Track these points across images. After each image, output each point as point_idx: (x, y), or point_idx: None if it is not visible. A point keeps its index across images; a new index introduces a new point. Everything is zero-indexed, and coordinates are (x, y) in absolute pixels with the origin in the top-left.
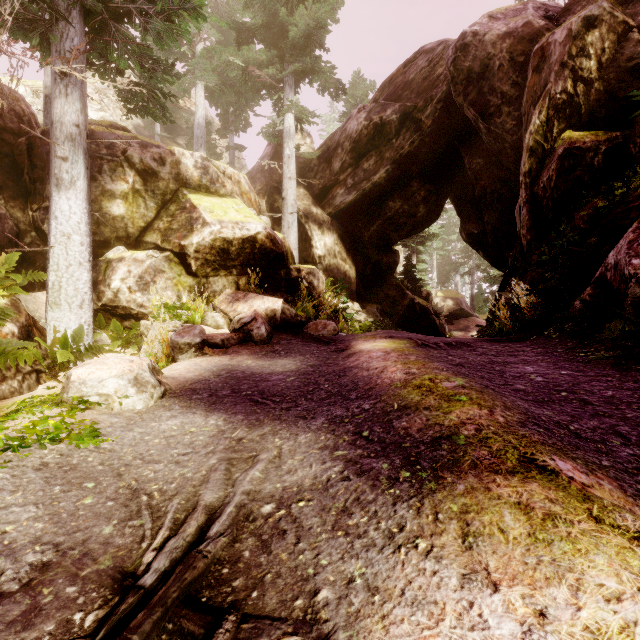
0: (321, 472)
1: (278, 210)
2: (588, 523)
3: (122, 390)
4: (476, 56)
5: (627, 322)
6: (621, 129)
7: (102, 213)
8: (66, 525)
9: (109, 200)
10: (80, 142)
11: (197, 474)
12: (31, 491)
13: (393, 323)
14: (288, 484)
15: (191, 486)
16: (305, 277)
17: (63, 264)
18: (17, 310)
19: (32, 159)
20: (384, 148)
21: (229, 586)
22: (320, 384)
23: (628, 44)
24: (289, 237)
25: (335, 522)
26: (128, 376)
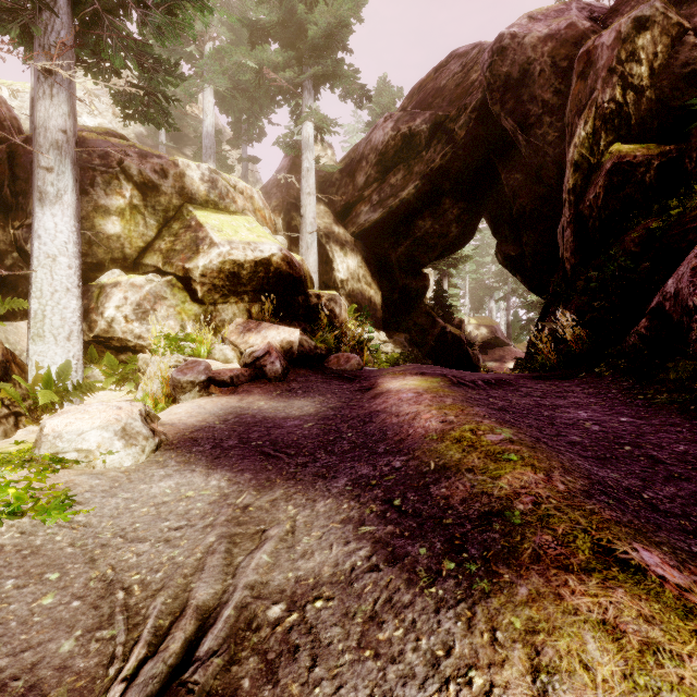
0: (343, 557)
1: (296, 229)
2: None
3: (106, 444)
4: (515, 60)
5: None
6: (675, 142)
7: (94, 232)
8: (13, 639)
9: (103, 217)
10: (67, 150)
11: (190, 558)
12: None
13: (423, 354)
14: (302, 573)
15: (181, 576)
16: (326, 304)
17: (47, 290)
18: None
19: (14, 169)
20: (413, 161)
21: None
22: (342, 432)
23: (683, 48)
24: (308, 259)
25: (361, 635)
26: (114, 427)
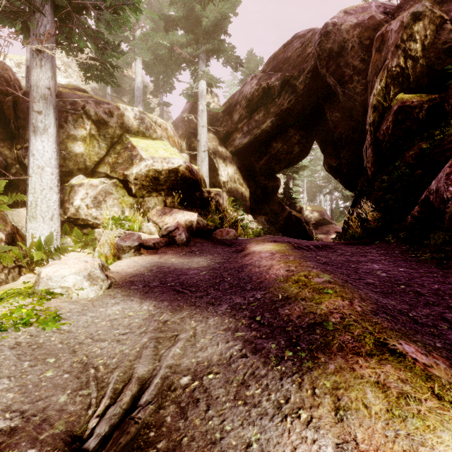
0: (225, 350)
1: (194, 149)
2: (432, 401)
3: (79, 284)
4: (335, 40)
5: (447, 234)
6: (438, 92)
7: (67, 151)
8: (31, 395)
9: (72, 142)
10: (51, 100)
11: (133, 351)
12: (6, 366)
13: (276, 229)
14: (201, 359)
15: (128, 361)
16: (213, 197)
17: (38, 188)
18: (4, 222)
19: (16, 112)
20: (270, 105)
21: (154, 448)
22: (224, 277)
23: (443, 32)
24: (202, 168)
25: (236, 392)
26: (83, 273)
